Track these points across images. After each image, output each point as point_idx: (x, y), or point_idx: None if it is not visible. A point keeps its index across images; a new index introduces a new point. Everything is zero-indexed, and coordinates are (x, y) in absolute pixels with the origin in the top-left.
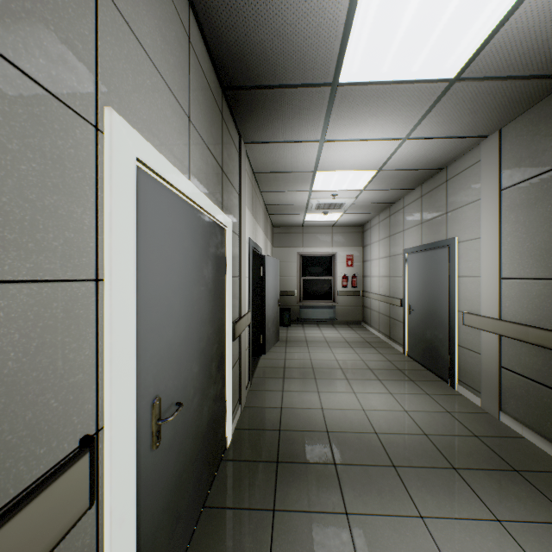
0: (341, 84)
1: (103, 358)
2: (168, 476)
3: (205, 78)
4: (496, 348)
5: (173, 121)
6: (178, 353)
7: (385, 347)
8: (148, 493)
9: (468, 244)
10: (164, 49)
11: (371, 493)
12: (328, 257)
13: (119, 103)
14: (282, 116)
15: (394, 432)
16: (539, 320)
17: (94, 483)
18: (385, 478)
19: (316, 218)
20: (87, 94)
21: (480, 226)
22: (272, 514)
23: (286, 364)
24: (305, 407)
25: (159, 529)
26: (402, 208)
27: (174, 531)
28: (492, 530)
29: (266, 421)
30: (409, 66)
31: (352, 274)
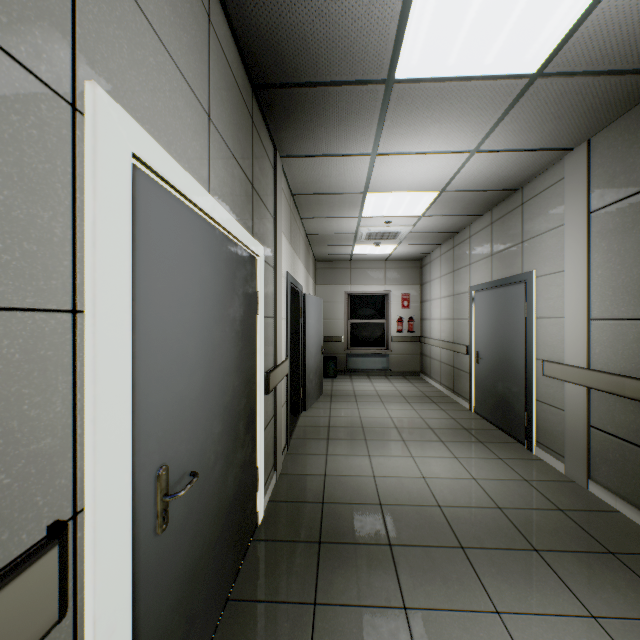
0: (398, 82)
1: (83, 416)
2: (179, 566)
3: (230, 71)
4: (583, 404)
5: (187, 116)
6: (193, 409)
7: (448, 402)
8: (151, 591)
9: (549, 279)
10: (174, 22)
11: (435, 582)
12: (380, 297)
13: (108, 79)
14: (326, 122)
15: (461, 505)
16: (637, 369)
17: (65, 587)
18: (452, 562)
19: (367, 251)
20: (59, 58)
21: (564, 257)
22: (313, 609)
23: (331, 422)
24: (354, 474)
25: (167, 635)
26: (468, 238)
27: (188, 635)
28: (586, 630)
29: (307, 491)
30: (481, 58)
31: (408, 317)
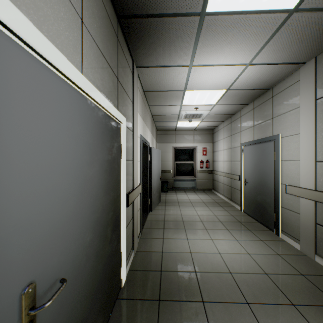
0: (208, 14)
1: None
2: None
3: None
4: (312, 210)
5: (60, 10)
6: (65, 229)
7: (229, 206)
8: None
9: (289, 138)
10: None
11: None
12: (191, 149)
13: None
14: (163, 43)
15: (243, 272)
16: None
17: None
18: (243, 315)
19: (184, 124)
20: None
21: (299, 125)
22: None
23: (165, 218)
24: (179, 251)
25: None
26: (239, 117)
27: None
28: None
29: (152, 263)
30: None
31: (206, 160)
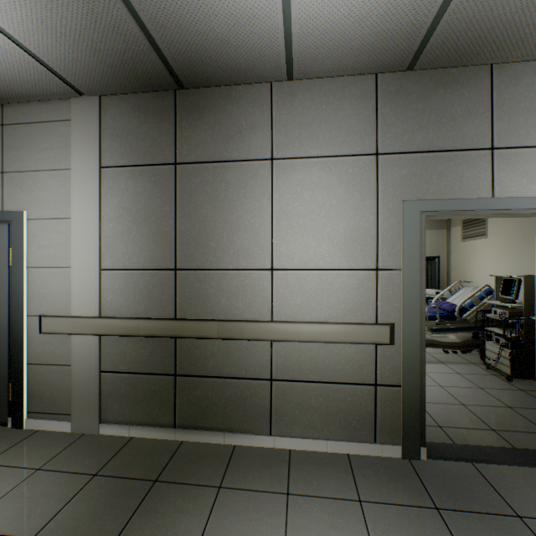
0: None
1: None
2: None
3: None
4: (96, 352)
5: None
6: None
7: None
8: None
9: (49, 224)
10: None
11: None
12: None
13: None
14: None
15: None
16: (148, 310)
17: None
18: None
19: None
20: None
21: (72, 203)
22: None
23: None
24: None
25: None
26: None
27: None
28: None
29: None
30: None
31: None
